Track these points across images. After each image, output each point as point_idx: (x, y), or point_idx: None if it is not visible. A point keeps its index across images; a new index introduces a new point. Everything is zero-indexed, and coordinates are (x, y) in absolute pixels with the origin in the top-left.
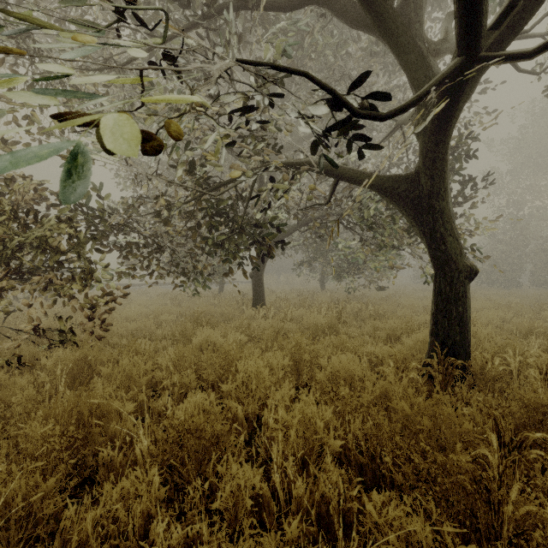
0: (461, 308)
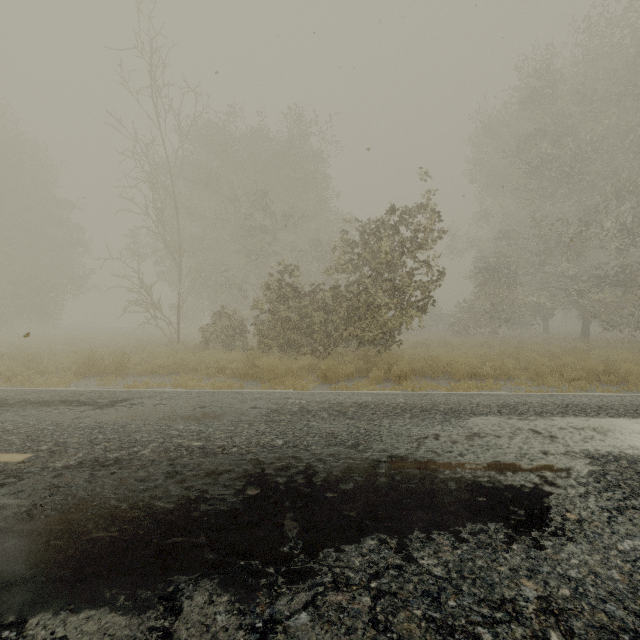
0: (585, 329)
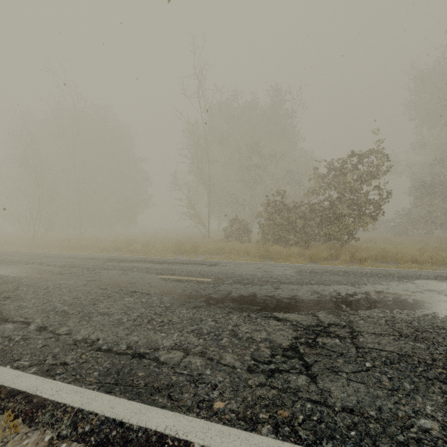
0: None
